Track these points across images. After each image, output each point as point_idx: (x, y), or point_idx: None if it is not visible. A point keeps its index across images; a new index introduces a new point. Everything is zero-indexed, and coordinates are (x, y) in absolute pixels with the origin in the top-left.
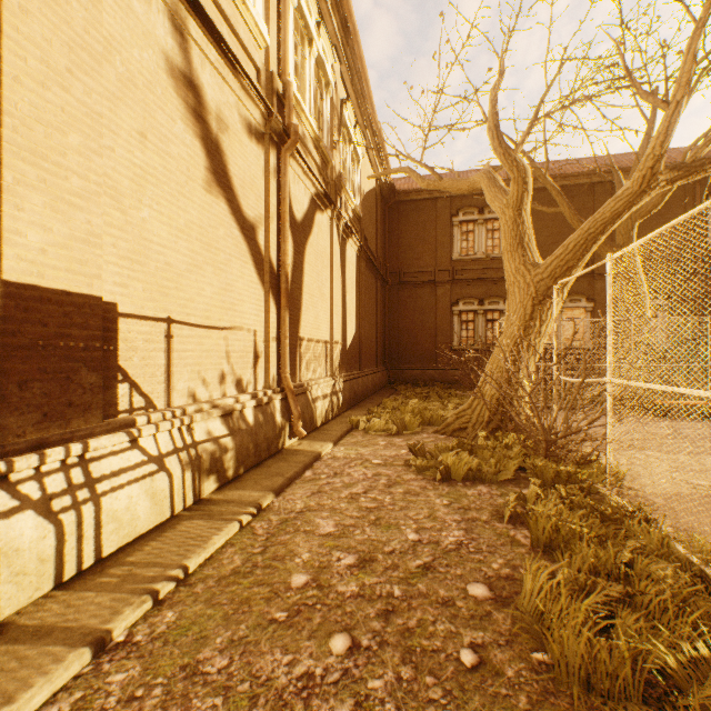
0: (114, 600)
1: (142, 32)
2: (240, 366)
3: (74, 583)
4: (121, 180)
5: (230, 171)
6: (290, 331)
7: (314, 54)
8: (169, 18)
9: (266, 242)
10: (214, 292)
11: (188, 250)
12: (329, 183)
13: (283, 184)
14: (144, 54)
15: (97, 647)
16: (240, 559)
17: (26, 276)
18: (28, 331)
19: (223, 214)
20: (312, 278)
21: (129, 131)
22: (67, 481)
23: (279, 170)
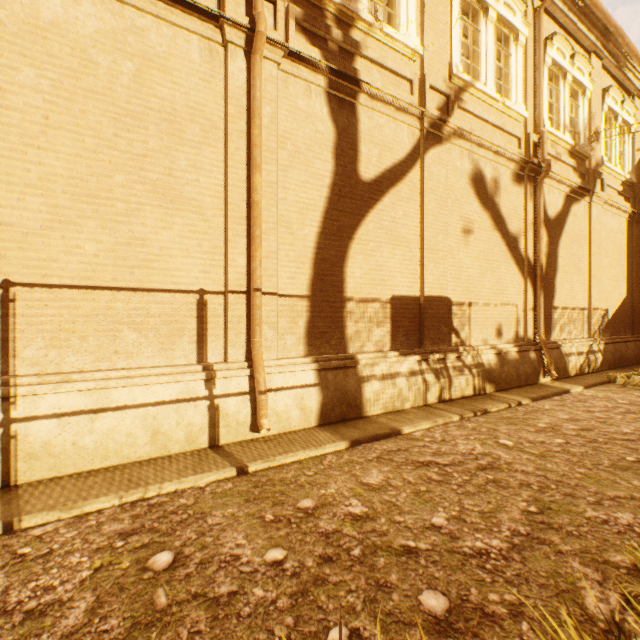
0: (460, 409)
1: (459, 174)
2: (506, 326)
3: (444, 403)
4: (452, 245)
5: (500, 213)
6: (544, 303)
7: (568, 82)
8: (469, 156)
9: (524, 246)
10: (491, 285)
11: (478, 266)
12: (585, 174)
13: (537, 203)
14: (460, 183)
15: (459, 417)
16: (510, 415)
17: (428, 293)
18: (429, 312)
19: (496, 240)
20: (566, 259)
21: (455, 222)
22: (440, 366)
23: (534, 194)
